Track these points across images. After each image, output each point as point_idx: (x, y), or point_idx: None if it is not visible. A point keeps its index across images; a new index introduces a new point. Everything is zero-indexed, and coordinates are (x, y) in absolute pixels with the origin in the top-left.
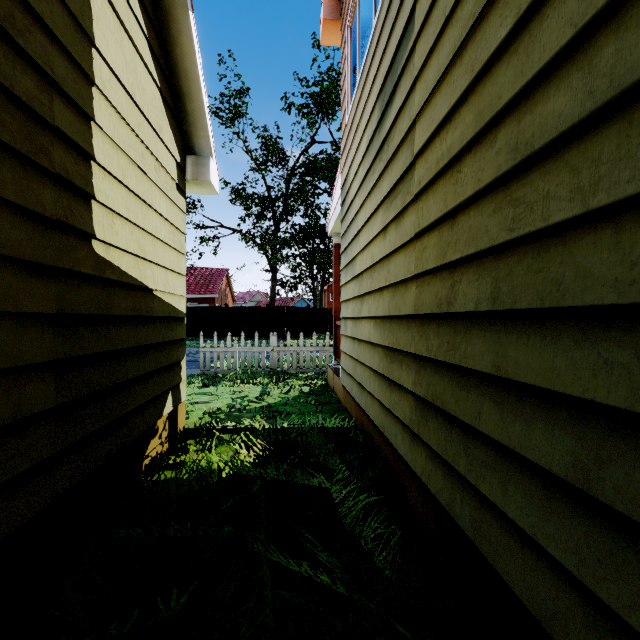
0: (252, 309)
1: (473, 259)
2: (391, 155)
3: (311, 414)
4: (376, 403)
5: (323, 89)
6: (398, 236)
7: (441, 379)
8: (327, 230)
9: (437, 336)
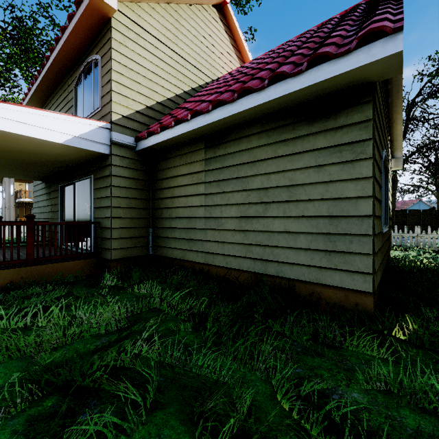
0: None
1: None
2: None
3: None
4: None
5: None
6: None
7: None
8: None
9: None
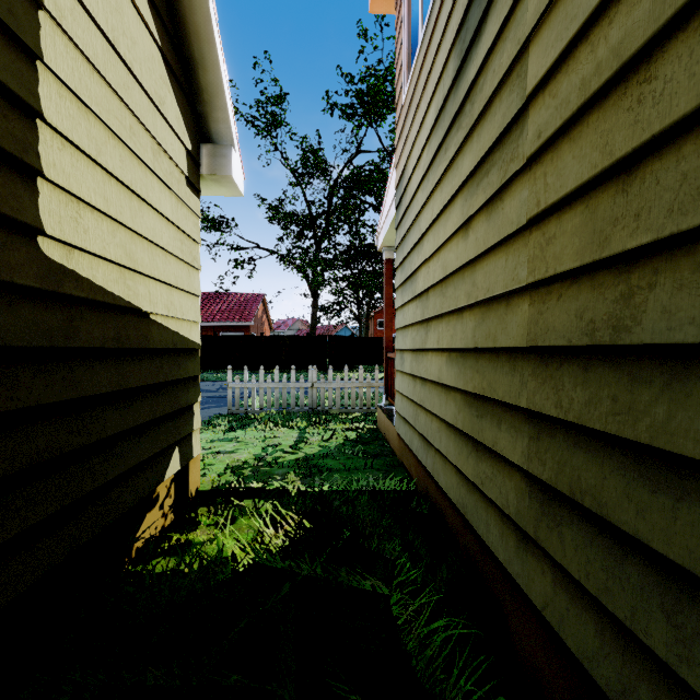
0: (290, 338)
1: (692, 239)
2: (479, 113)
3: (358, 471)
4: (451, 469)
5: (370, 86)
6: (492, 229)
7: (593, 461)
8: (377, 243)
9: (583, 385)
